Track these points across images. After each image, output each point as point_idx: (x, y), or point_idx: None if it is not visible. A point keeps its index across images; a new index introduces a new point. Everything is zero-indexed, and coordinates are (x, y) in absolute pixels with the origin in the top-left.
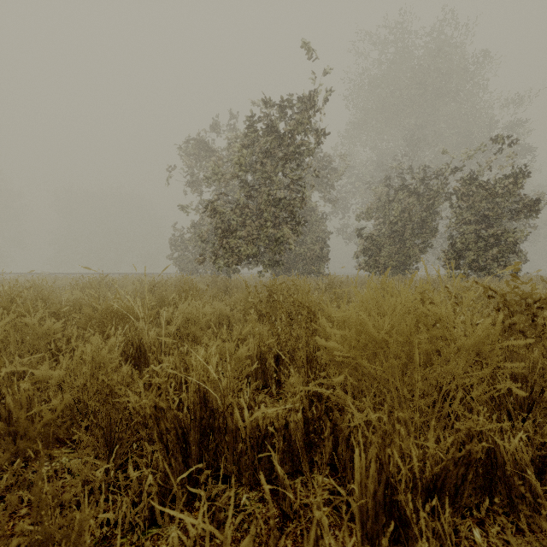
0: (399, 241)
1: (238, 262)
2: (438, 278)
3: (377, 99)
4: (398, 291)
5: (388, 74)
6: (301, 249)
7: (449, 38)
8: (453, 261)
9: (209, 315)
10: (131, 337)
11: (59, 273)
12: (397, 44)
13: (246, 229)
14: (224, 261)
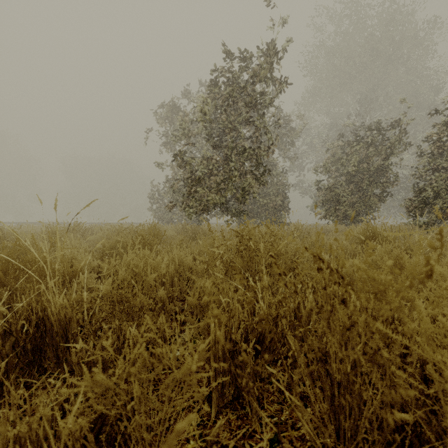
0: (359, 191)
1: (206, 211)
2: (405, 225)
3: (331, 67)
4: (391, 238)
5: (341, 45)
6: (264, 201)
7: (401, 6)
8: (418, 209)
9: (164, 268)
10: (25, 307)
11: (62, 222)
12: (350, 16)
13: (214, 179)
14: (193, 210)
